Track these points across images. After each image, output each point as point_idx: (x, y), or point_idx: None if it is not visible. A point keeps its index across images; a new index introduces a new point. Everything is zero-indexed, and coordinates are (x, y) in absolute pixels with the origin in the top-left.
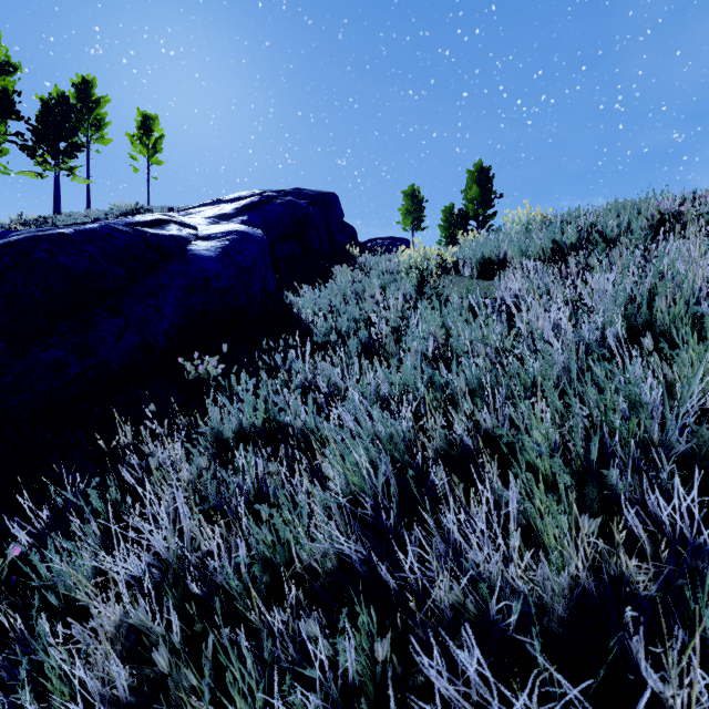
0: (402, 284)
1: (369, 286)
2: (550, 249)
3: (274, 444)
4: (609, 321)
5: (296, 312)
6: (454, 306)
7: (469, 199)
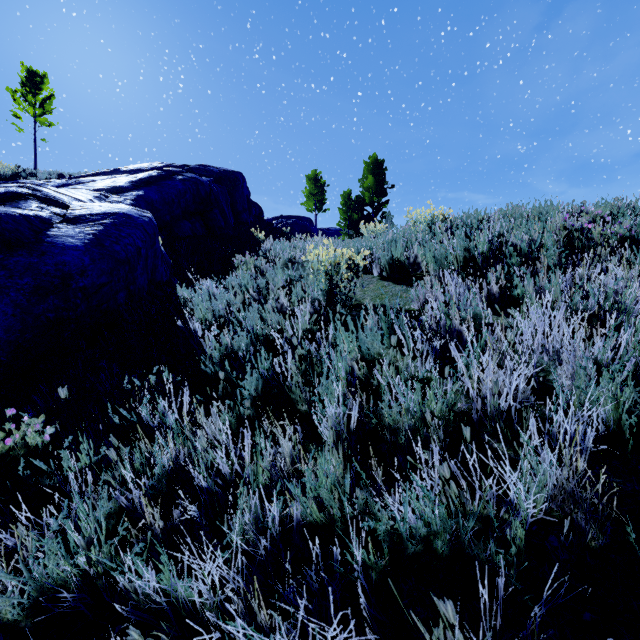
0: (309, 281)
1: (273, 280)
2: (462, 258)
3: (111, 600)
4: (596, 401)
5: (181, 325)
6: (370, 323)
7: (365, 188)
